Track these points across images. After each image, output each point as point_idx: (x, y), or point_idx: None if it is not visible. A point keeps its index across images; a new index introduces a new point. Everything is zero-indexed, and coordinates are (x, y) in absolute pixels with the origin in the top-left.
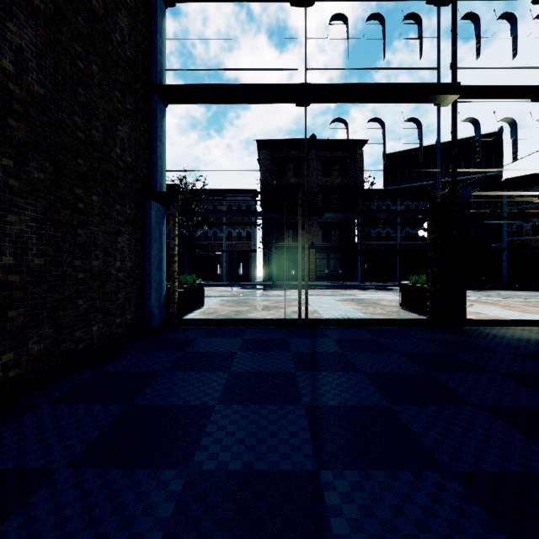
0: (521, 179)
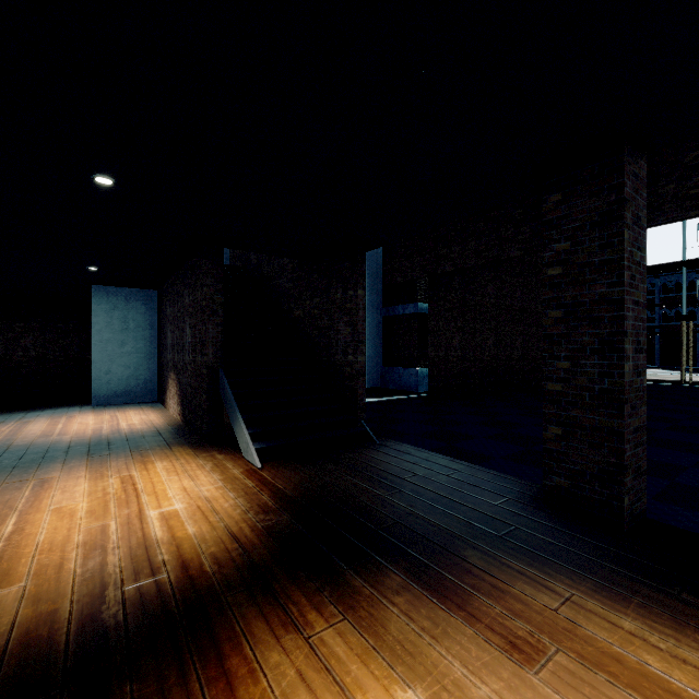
0: None
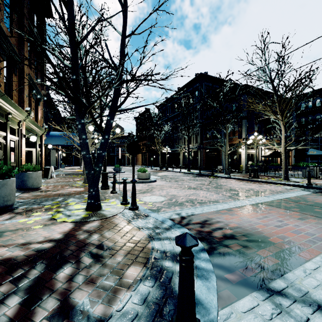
0: (119, 136)
